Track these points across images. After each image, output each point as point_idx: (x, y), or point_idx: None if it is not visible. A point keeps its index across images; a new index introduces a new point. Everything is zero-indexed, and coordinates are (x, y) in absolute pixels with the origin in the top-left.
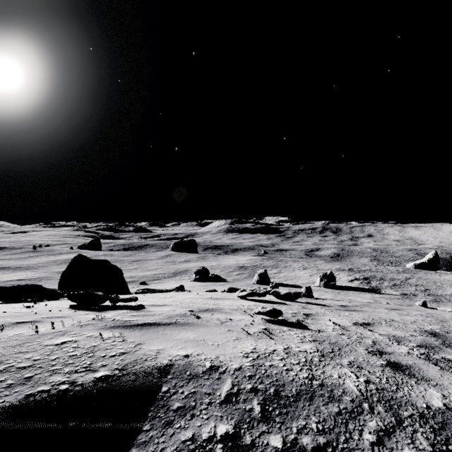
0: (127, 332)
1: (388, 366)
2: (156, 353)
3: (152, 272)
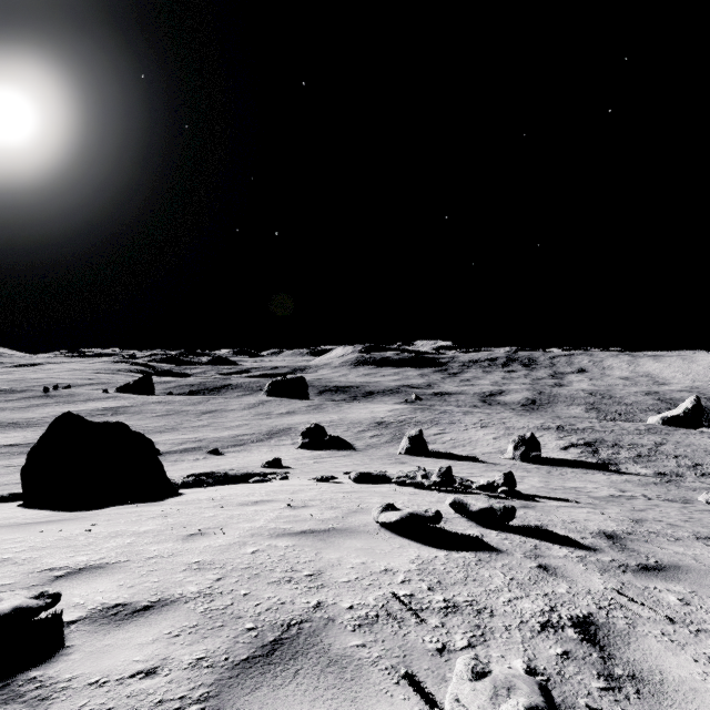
0: None
1: None
2: None
3: (233, 433)
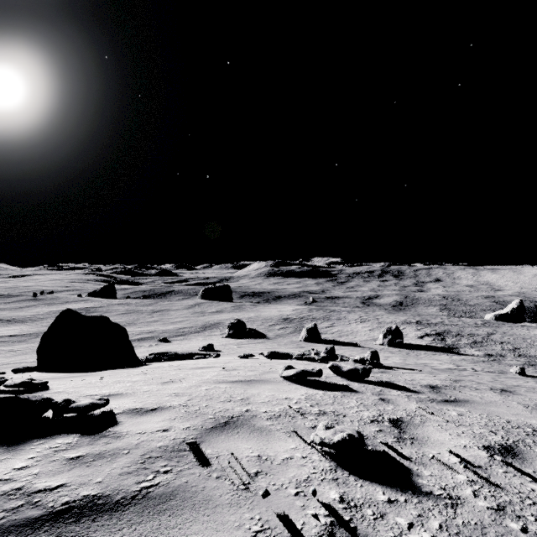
0: None
1: None
2: None
3: (176, 326)
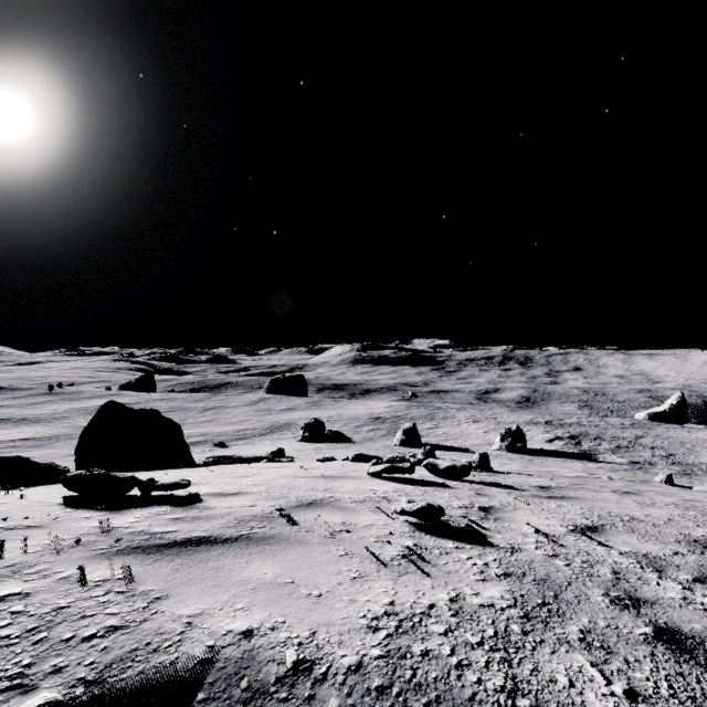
0: (145, 566)
1: (660, 642)
2: (184, 627)
3: (236, 427)
